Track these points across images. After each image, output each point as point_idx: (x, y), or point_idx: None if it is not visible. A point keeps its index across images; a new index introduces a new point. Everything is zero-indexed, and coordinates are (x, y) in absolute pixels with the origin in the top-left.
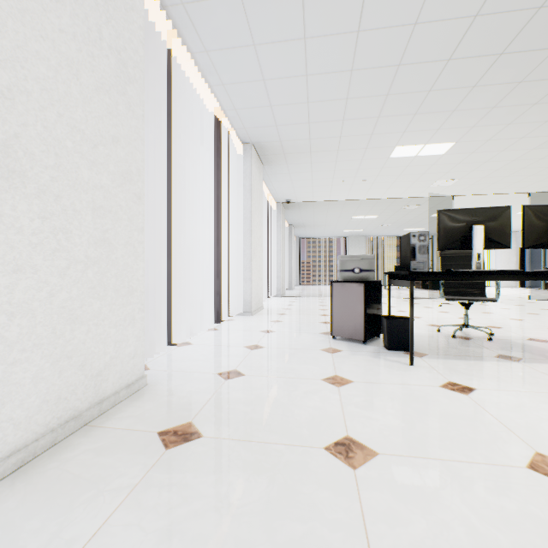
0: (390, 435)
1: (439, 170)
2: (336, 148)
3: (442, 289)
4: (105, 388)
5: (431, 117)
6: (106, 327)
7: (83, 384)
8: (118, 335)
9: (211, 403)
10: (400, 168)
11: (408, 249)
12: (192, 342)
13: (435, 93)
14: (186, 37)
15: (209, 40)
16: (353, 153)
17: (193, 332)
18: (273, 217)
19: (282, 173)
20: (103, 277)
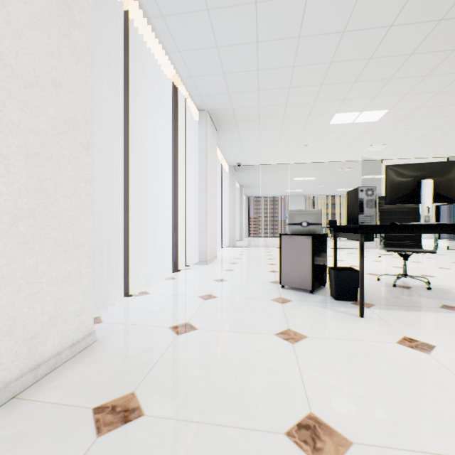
0: (360, 412)
1: (372, 136)
2: (281, 115)
3: (382, 242)
4: (43, 351)
5: (369, 85)
6: (44, 285)
7: (12, 350)
8: (60, 292)
9: (158, 366)
10: (337, 134)
11: (355, 203)
12: (149, 291)
13: (375, 61)
14: (142, 0)
15: (164, 4)
16: (297, 120)
17: (151, 281)
18: (226, 178)
19: (234, 138)
20: (39, 231)
